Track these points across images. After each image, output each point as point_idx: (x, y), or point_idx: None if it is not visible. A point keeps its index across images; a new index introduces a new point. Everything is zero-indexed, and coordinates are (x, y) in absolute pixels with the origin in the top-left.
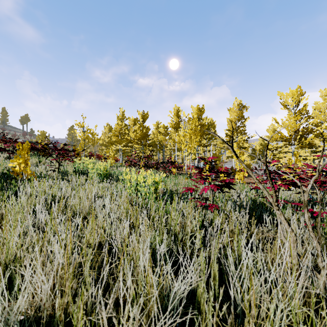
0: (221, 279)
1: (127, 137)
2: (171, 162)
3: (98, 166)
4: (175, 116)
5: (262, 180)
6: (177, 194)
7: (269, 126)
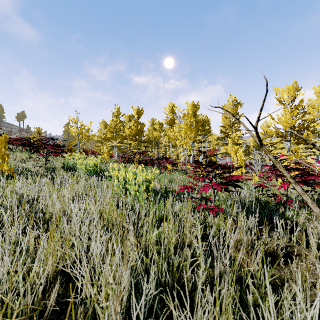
0: None
1: (122, 133)
2: (166, 158)
3: (88, 162)
4: (170, 112)
5: (266, 177)
6: (172, 193)
7: (263, 123)
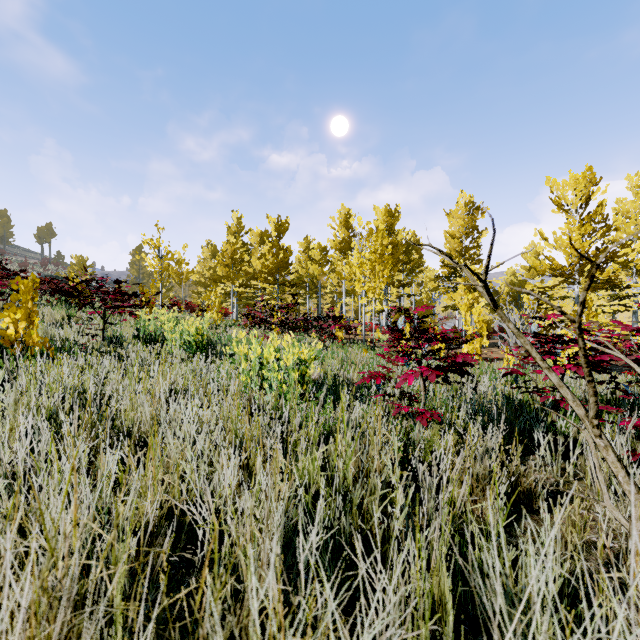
0: (455, 595)
1: (247, 268)
2: (335, 317)
3: (185, 327)
4: (342, 226)
5: (525, 356)
6: (347, 386)
7: (527, 248)
